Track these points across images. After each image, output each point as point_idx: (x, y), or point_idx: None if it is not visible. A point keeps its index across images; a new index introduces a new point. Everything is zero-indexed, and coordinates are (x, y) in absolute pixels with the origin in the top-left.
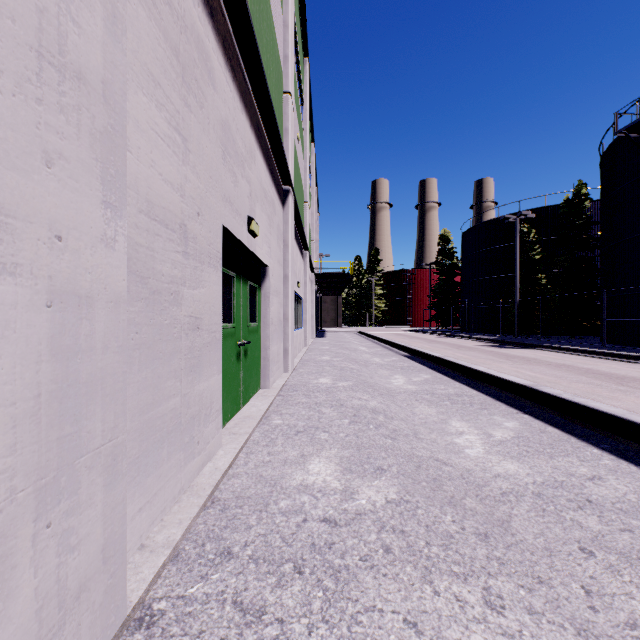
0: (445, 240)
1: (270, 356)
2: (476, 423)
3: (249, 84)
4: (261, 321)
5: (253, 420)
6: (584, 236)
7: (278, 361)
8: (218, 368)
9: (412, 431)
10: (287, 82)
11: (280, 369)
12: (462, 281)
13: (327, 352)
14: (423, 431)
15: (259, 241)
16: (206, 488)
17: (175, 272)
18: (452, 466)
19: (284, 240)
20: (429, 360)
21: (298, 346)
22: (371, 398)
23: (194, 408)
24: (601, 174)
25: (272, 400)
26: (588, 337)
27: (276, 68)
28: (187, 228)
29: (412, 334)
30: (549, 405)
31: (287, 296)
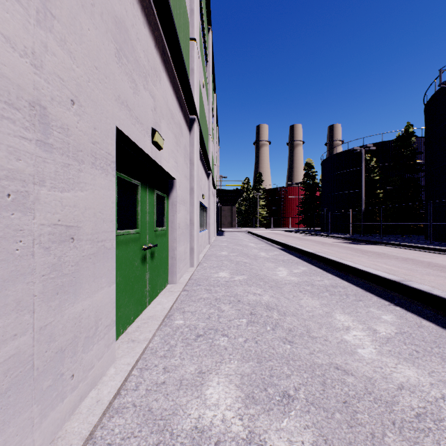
0: (309, 166)
1: (177, 255)
2: (357, 316)
3: (153, 6)
4: (169, 226)
5: (155, 321)
6: (411, 162)
7: (185, 258)
8: (109, 279)
9: (304, 328)
10: (193, 31)
11: (187, 265)
12: (322, 195)
13: (225, 248)
14: (313, 327)
15: (165, 155)
16: (73, 444)
17: (18, 165)
18: (353, 374)
19: (190, 159)
20: (304, 254)
21: (203, 244)
22: (263, 292)
23: (64, 337)
24: (425, 117)
25: (177, 296)
26: (413, 236)
27: (183, 14)
28: (48, 112)
29: (286, 233)
30: (419, 299)
31: (193, 205)
